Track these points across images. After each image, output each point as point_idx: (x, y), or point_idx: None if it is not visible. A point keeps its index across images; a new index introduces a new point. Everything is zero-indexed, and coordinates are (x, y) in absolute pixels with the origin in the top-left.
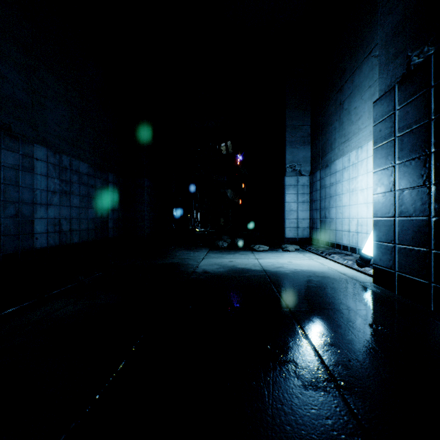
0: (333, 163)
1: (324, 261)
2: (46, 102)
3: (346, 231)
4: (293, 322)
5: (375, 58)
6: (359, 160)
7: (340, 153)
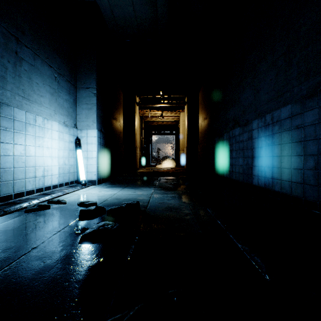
0: (10, 107)
1: (78, 192)
2: (260, 86)
3: (32, 177)
4: (134, 181)
5: (54, 75)
6: (46, 127)
7: (17, 103)
